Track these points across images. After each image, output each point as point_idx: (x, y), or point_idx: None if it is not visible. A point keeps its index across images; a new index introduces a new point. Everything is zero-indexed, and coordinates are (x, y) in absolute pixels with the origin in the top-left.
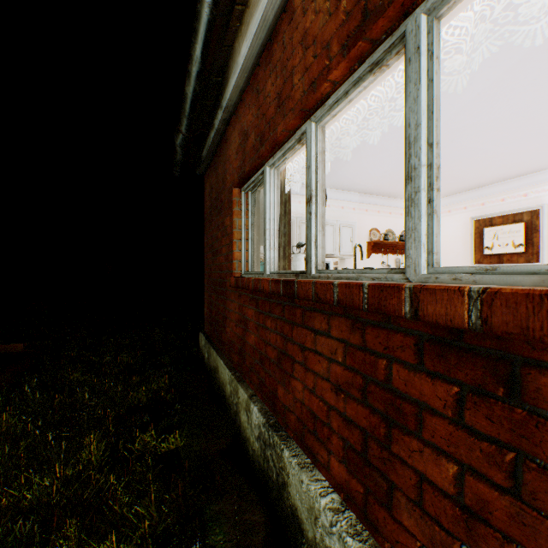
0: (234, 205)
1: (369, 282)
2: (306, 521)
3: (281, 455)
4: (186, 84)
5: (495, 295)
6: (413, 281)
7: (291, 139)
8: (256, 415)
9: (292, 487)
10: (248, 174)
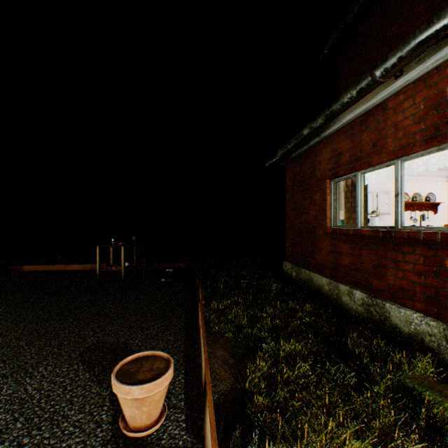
0: (326, 189)
1: (440, 232)
2: (403, 327)
3: (383, 306)
4: (304, 130)
5: None
6: None
7: (381, 165)
8: (359, 294)
9: (392, 317)
10: (341, 174)
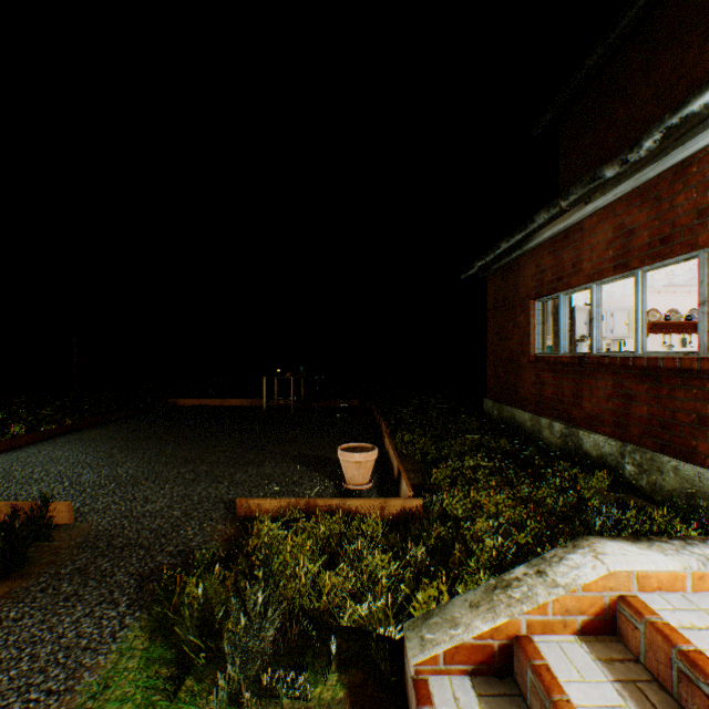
0: (529, 311)
1: (619, 356)
2: (592, 451)
3: (577, 434)
4: (502, 243)
5: (648, 358)
6: (636, 356)
7: (580, 287)
8: (557, 426)
9: (584, 444)
10: (544, 294)
